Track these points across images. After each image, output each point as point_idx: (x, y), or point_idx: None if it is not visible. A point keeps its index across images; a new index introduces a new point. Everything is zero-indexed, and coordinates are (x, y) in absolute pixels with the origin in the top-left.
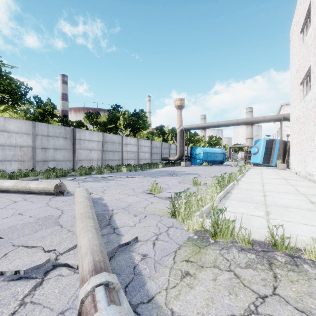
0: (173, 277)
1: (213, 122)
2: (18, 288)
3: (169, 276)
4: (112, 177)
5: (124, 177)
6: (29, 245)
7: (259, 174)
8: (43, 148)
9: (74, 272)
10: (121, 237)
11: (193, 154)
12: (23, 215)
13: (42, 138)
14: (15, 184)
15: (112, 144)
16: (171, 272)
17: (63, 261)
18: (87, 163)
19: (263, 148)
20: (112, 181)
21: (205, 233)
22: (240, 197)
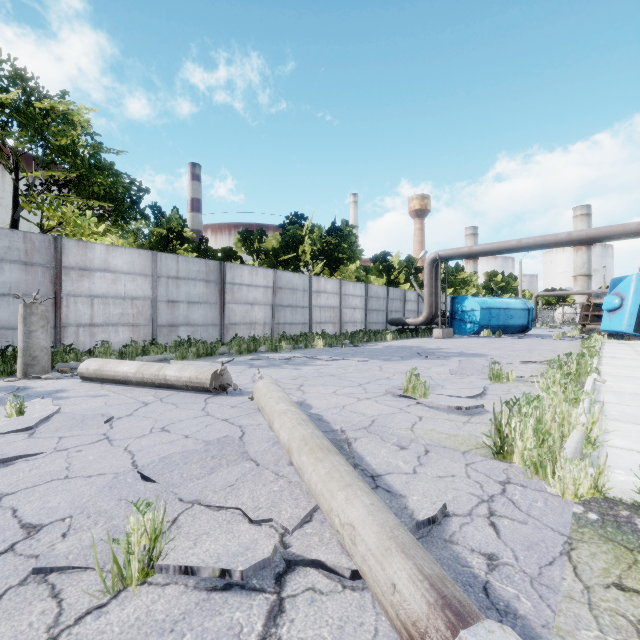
0: (614, 635)
1: (508, 241)
2: (235, 612)
3: (603, 632)
4: (302, 359)
5: (326, 360)
6: (213, 503)
7: (638, 357)
8: (169, 301)
9: (342, 586)
10: (402, 500)
11: (458, 311)
12: (172, 433)
13: (167, 283)
14: (139, 369)
15: (291, 293)
16: (598, 619)
17: (304, 552)
18: (245, 330)
19: (637, 298)
20: (307, 367)
21: (612, 508)
22: (633, 414)
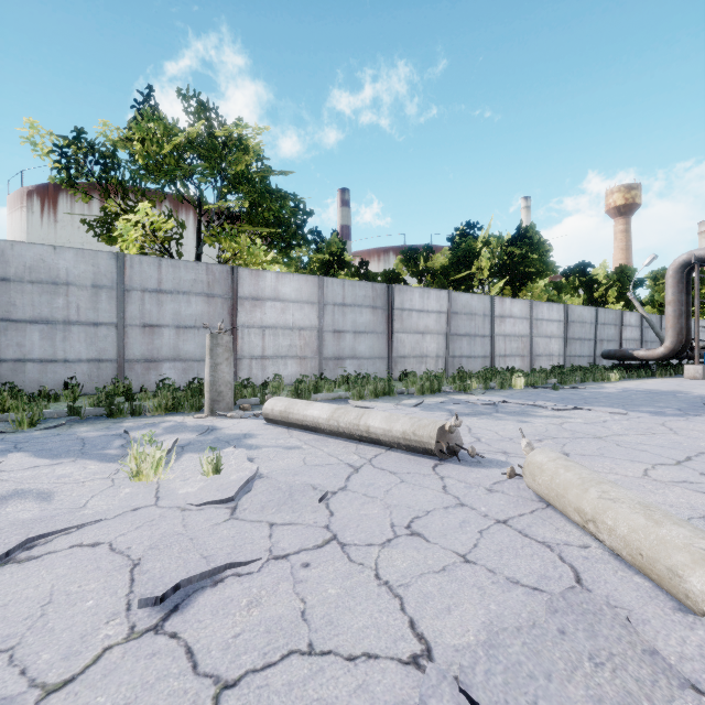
0: None
1: None
2: None
3: None
4: (513, 405)
5: (554, 409)
6: None
7: None
8: (335, 331)
9: None
10: None
11: None
12: (432, 543)
13: (333, 311)
14: (332, 414)
15: (468, 319)
16: None
17: None
18: (415, 364)
19: None
20: (535, 419)
21: None
22: None
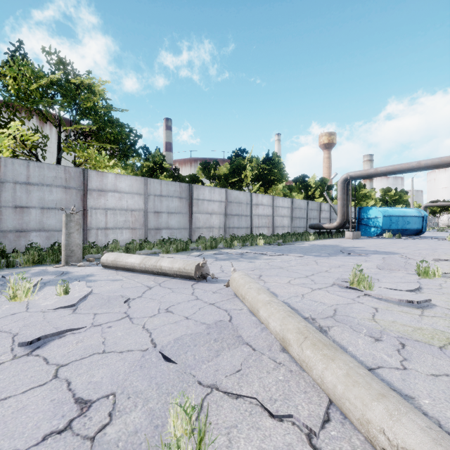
0: None
1: (409, 163)
2: None
3: None
4: (252, 254)
5: (271, 255)
6: (230, 390)
7: None
8: (155, 212)
9: None
10: (412, 402)
11: (364, 218)
12: (175, 314)
13: (154, 199)
14: (142, 261)
15: (237, 206)
16: None
17: None
18: (206, 232)
19: None
20: (258, 260)
21: None
22: None
